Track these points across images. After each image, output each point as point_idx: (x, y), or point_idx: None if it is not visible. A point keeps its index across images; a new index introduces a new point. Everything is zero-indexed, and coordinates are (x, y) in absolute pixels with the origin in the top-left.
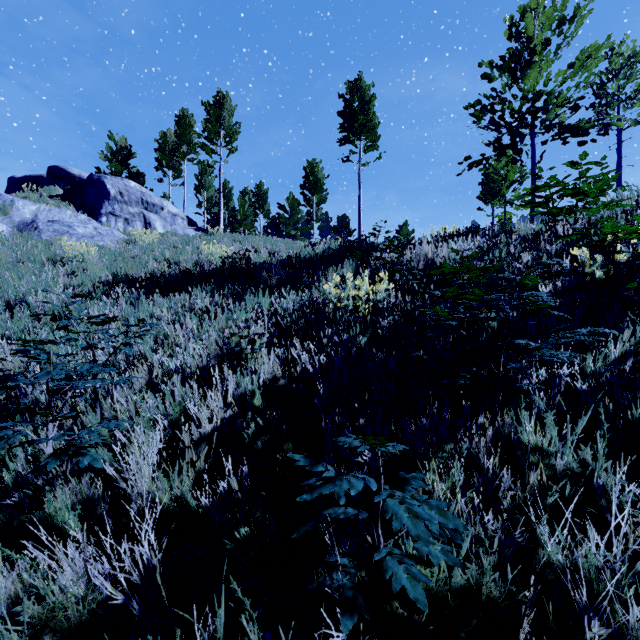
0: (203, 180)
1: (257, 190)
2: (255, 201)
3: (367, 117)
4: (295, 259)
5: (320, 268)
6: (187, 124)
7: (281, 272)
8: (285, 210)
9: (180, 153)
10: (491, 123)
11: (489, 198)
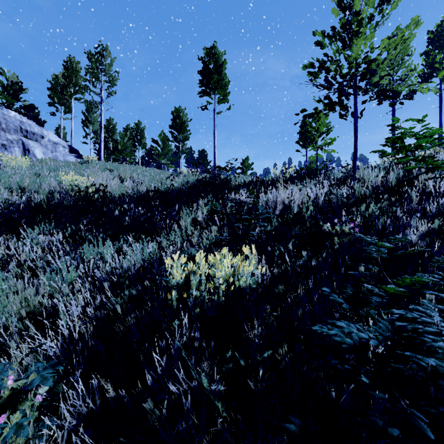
0: (89, 116)
1: (136, 127)
2: (134, 135)
3: (220, 77)
4: (151, 195)
5: (175, 207)
6: (74, 69)
7: (131, 213)
8: (158, 144)
9: (67, 92)
10: (326, 81)
11: (307, 143)
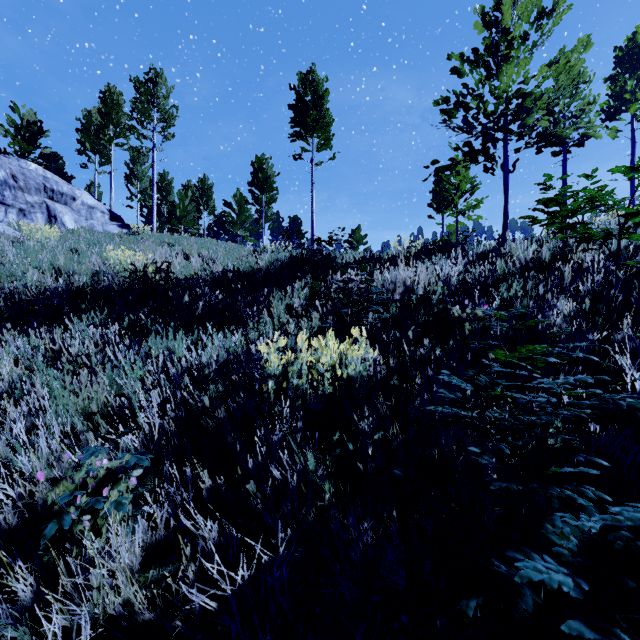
0: (135, 169)
1: (200, 184)
2: (198, 196)
3: (320, 113)
4: (231, 276)
5: (263, 291)
6: (114, 103)
7: (207, 298)
8: (232, 208)
9: (105, 135)
10: (464, 123)
11: (442, 207)
